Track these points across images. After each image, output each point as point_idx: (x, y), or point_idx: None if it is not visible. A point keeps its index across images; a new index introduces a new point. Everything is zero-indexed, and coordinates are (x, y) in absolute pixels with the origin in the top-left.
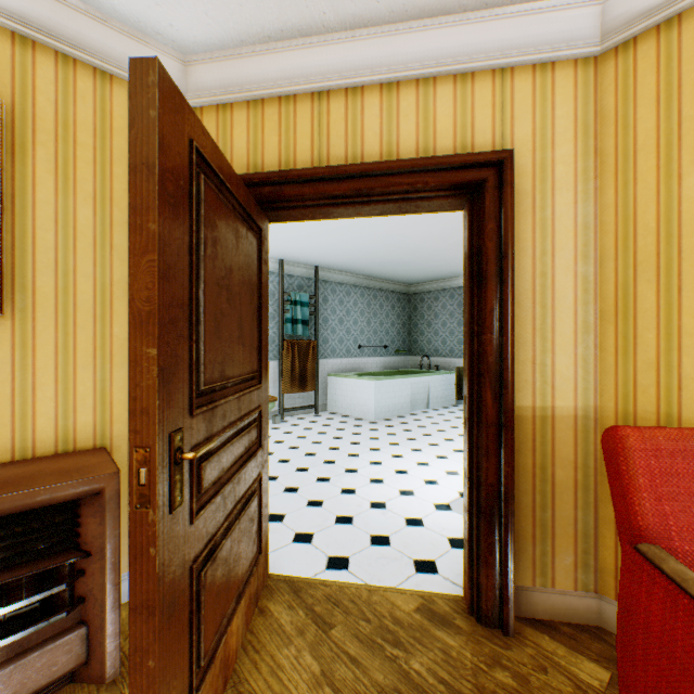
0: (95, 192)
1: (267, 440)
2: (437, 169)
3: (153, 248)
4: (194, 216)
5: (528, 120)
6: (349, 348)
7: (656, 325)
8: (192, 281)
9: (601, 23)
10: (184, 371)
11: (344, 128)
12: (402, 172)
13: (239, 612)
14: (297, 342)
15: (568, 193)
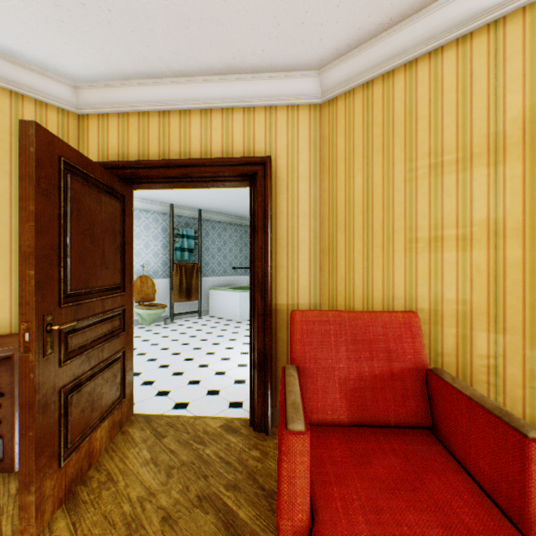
0: (12, 170)
1: (132, 328)
2: (230, 164)
3: (33, 219)
4: (62, 198)
5: (285, 138)
6: (226, 269)
7: (345, 257)
8: (61, 234)
9: (320, 87)
10: (55, 283)
11: (179, 134)
12: (210, 165)
13: (103, 428)
14: (185, 264)
15: (306, 181)
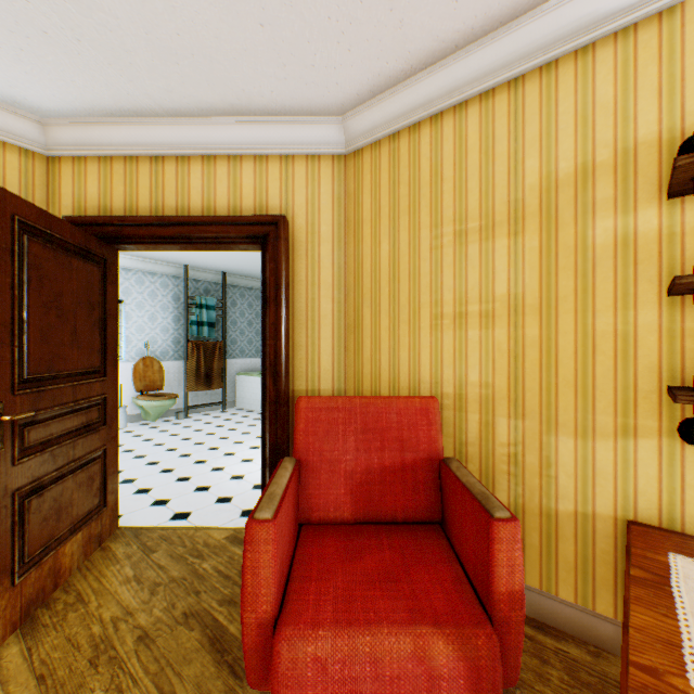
0: None
1: (117, 422)
2: (237, 224)
3: None
4: (17, 265)
5: (304, 193)
6: (259, 349)
7: (371, 335)
8: (15, 307)
9: (345, 135)
10: (8, 365)
11: (176, 185)
12: (213, 224)
13: (75, 542)
14: (203, 343)
15: (329, 245)
